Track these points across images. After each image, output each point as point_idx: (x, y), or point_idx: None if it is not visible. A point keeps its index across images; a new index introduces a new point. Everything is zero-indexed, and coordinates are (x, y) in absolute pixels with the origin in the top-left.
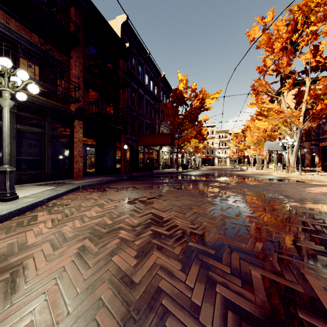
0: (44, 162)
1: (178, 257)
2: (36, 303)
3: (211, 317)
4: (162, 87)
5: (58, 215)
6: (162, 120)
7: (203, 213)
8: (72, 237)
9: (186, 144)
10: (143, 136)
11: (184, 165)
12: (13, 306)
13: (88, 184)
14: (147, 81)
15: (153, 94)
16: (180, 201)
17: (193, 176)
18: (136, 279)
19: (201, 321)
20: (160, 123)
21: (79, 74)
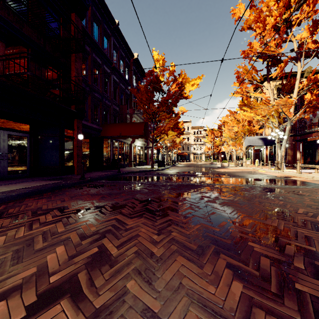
0: None
1: None
2: None
3: None
4: (134, 71)
5: None
6: (134, 109)
7: None
8: None
9: (163, 137)
10: (109, 124)
11: (160, 161)
12: None
13: None
14: (116, 59)
15: (123, 76)
16: None
17: (173, 176)
18: None
19: None
20: (132, 113)
21: None
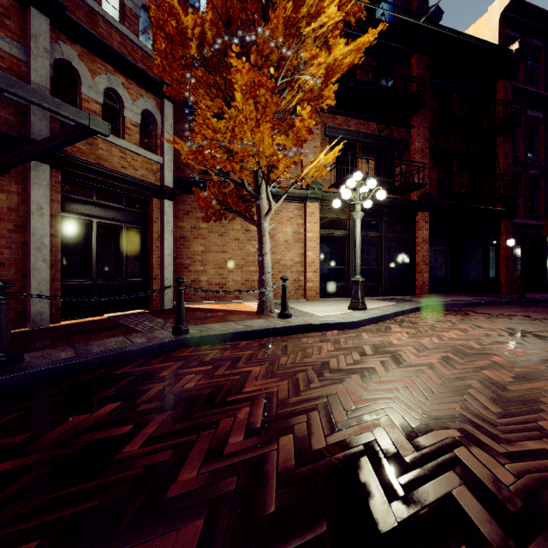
0: (380, 273)
1: None
2: (417, 372)
3: None
4: None
5: (411, 330)
6: None
7: None
8: (433, 348)
9: None
10: None
11: None
12: (403, 368)
13: (438, 304)
14: None
15: None
16: None
17: None
18: (509, 388)
19: None
20: None
21: (423, 145)
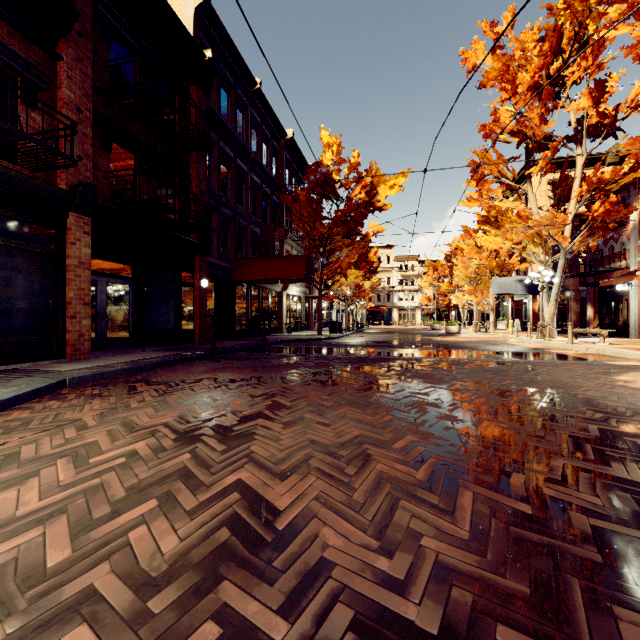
0: None
1: None
2: None
3: None
4: (288, 161)
5: None
6: (287, 230)
7: (409, 481)
8: None
9: (339, 280)
10: (247, 260)
11: (334, 323)
12: None
13: (91, 374)
14: (257, 145)
15: (268, 173)
16: (332, 427)
17: (354, 348)
18: None
19: None
20: (283, 236)
21: (81, 101)
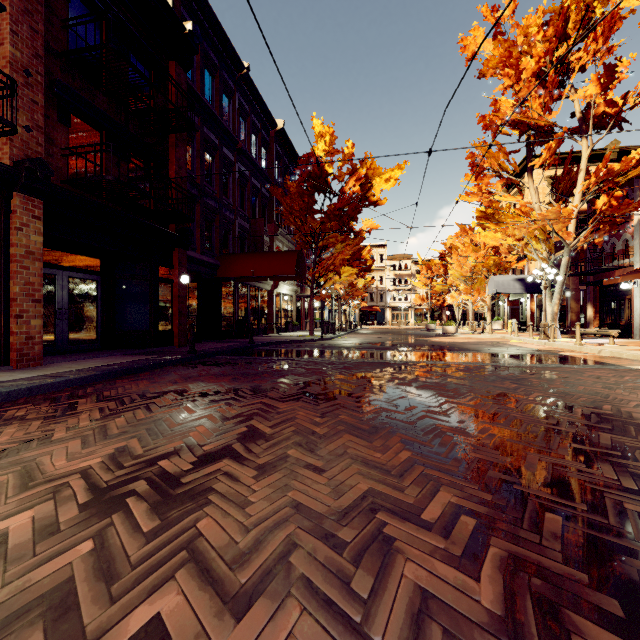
0: None
1: None
2: None
3: None
4: (278, 153)
5: None
6: (278, 226)
7: (472, 617)
8: None
9: (331, 278)
10: (233, 256)
11: (327, 323)
12: None
13: (26, 387)
14: (245, 134)
15: (257, 164)
16: (327, 474)
17: (349, 350)
18: None
19: None
20: (273, 232)
21: (30, 62)
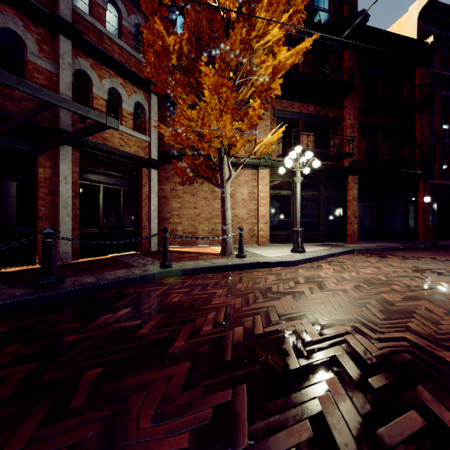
0: (318, 224)
1: (448, 309)
2: (334, 294)
3: (449, 329)
4: None
5: (337, 267)
6: None
7: None
8: (350, 280)
9: None
10: None
11: None
12: (324, 292)
13: (363, 248)
14: None
15: None
16: None
17: None
18: (396, 304)
19: (438, 326)
20: None
21: (353, 122)
